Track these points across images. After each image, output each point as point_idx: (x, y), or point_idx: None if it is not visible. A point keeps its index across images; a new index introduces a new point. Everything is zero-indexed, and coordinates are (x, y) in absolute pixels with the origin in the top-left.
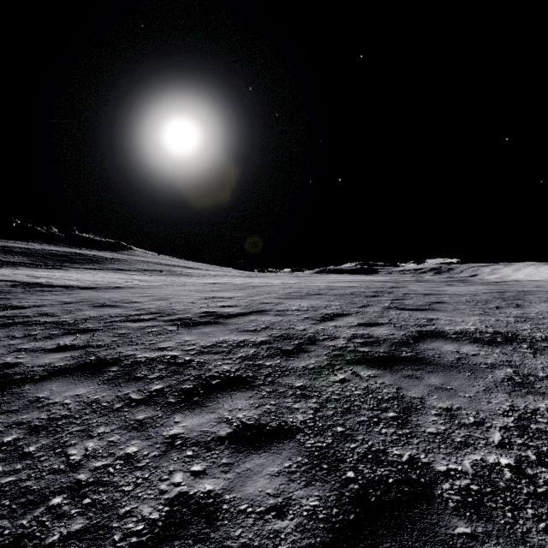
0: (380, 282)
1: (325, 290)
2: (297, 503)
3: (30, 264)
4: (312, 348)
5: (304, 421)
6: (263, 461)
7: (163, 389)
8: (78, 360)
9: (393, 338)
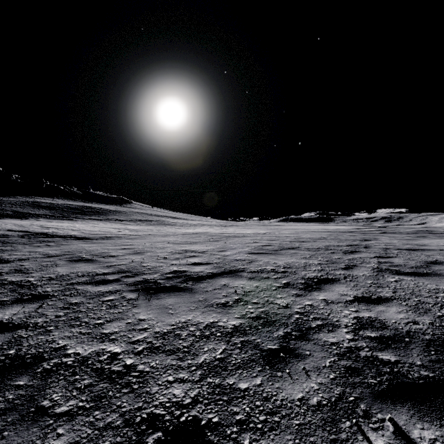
0: (347, 233)
1: (297, 243)
2: None
3: (50, 215)
4: (305, 347)
5: None
6: None
7: None
8: None
9: (420, 331)
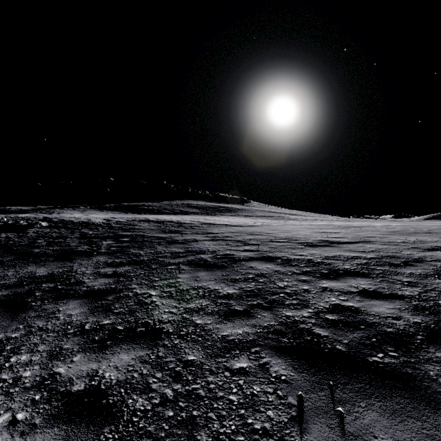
0: None
1: (437, 230)
2: (406, 319)
3: (200, 213)
4: (418, 264)
5: (410, 295)
6: (381, 303)
7: (310, 271)
8: (258, 255)
9: None
